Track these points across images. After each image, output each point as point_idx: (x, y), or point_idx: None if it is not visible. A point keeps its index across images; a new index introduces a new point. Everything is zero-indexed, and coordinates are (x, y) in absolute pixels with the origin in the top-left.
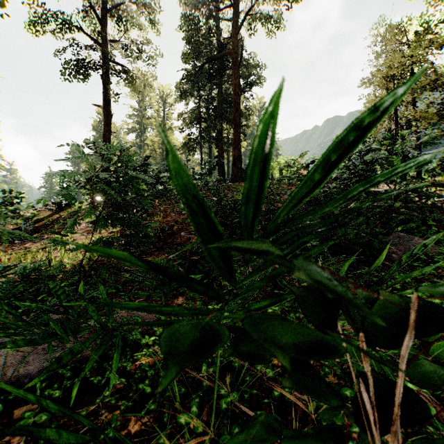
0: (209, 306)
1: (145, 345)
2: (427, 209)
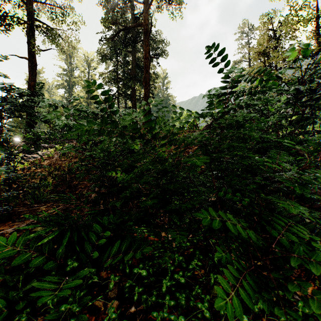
0: None
1: None
2: None
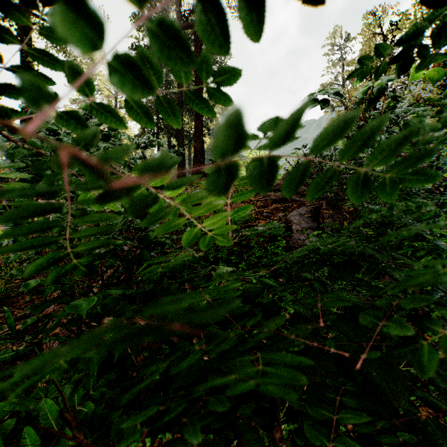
0: None
1: None
2: None
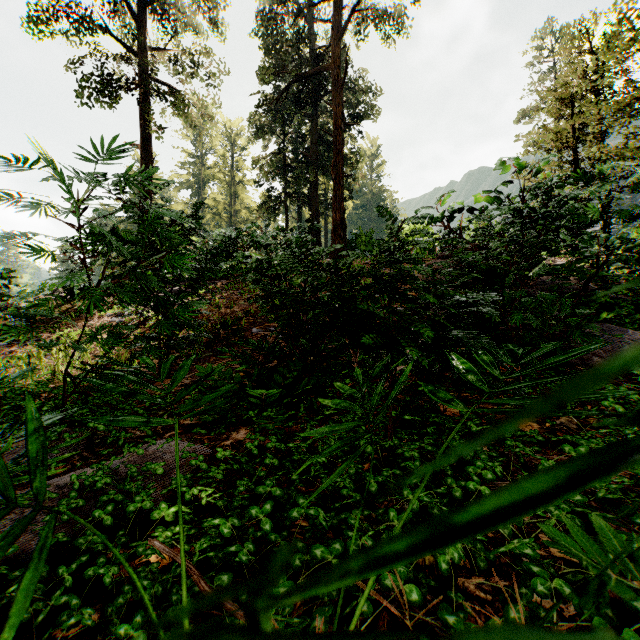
0: (289, 444)
1: (164, 519)
2: (639, 288)
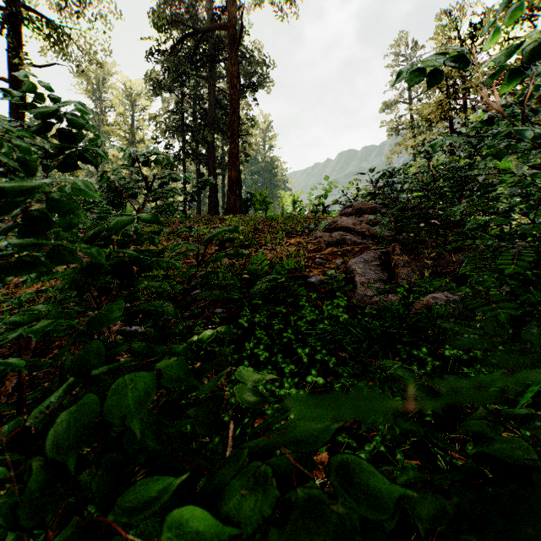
0: None
1: None
2: None
